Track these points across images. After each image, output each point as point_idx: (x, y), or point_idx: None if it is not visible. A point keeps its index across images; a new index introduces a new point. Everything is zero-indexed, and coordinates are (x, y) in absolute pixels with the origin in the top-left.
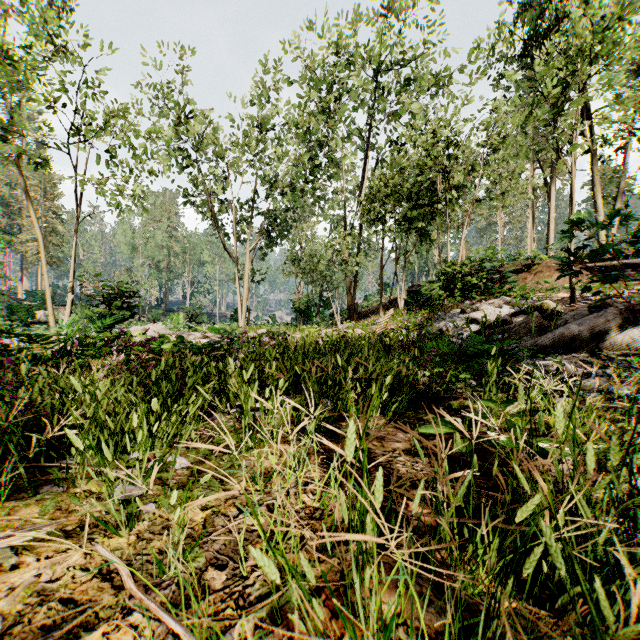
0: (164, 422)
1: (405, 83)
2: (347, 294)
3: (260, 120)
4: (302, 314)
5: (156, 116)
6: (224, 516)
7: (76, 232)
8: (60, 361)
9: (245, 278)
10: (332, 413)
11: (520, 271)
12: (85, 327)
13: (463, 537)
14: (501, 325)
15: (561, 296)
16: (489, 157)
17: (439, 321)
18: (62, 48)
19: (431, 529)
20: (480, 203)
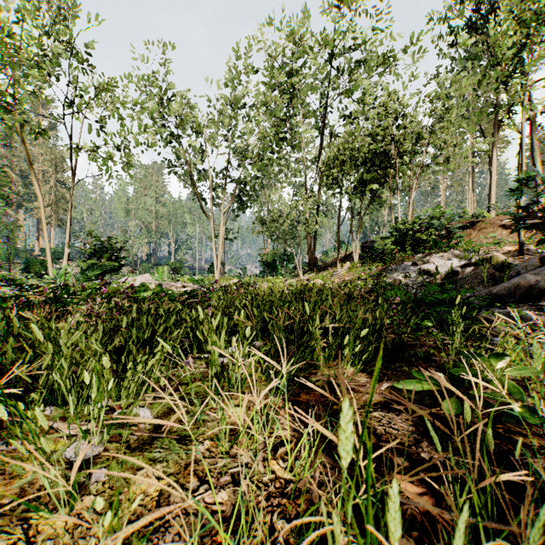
0: (130, 371)
1: (360, 63)
2: (308, 249)
3: (233, 99)
4: (269, 267)
5: (141, 92)
6: (182, 489)
7: (72, 194)
8: (42, 308)
9: (220, 236)
10: (303, 366)
11: (465, 228)
12: (75, 277)
13: (472, 532)
14: (453, 276)
15: (506, 249)
16: (437, 125)
17: (392, 272)
18: (67, 43)
19: (430, 519)
20: (425, 169)
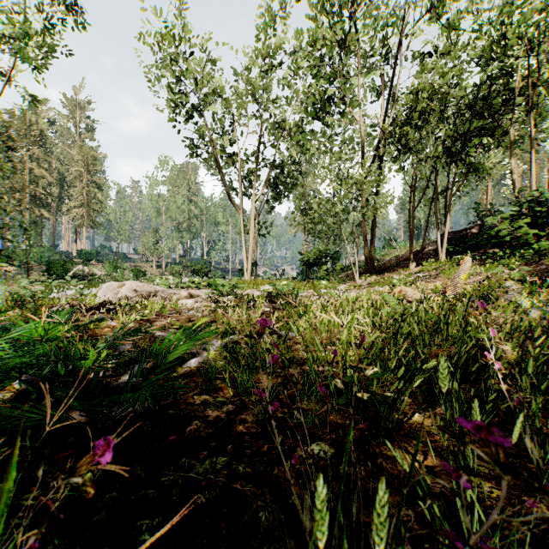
0: None
1: None
2: (364, 244)
3: (265, 52)
4: (307, 268)
5: None
6: None
7: None
8: None
9: (250, 230)
10: None
11: None
12: None
13: None
14: None
15: None
16: None
17: None
18: None
19: None
20: None
